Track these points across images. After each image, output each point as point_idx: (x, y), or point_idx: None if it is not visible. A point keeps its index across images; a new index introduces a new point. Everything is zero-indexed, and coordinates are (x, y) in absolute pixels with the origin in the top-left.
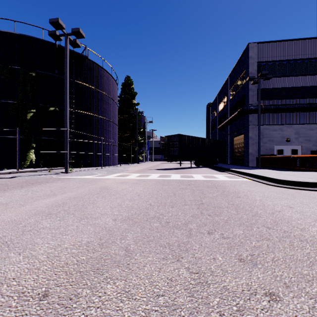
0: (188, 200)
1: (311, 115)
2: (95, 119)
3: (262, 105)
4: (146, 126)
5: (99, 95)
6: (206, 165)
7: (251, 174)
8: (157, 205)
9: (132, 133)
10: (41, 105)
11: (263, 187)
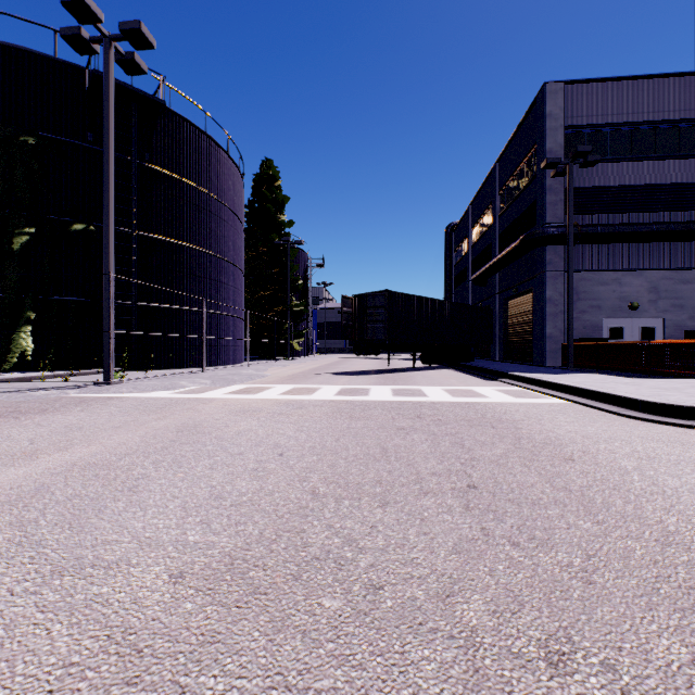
0: (428, 472)
1: (685, 248)
2: (187, 255)
3: (576, 224)
4: (310, 274)
5: (198, 198)
6: (447, 364)
7: (568, 387)
8: (336, 497)
9: (279, 290)
10: (52, 217)
11: (614, 424)
